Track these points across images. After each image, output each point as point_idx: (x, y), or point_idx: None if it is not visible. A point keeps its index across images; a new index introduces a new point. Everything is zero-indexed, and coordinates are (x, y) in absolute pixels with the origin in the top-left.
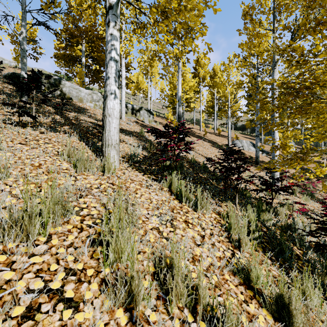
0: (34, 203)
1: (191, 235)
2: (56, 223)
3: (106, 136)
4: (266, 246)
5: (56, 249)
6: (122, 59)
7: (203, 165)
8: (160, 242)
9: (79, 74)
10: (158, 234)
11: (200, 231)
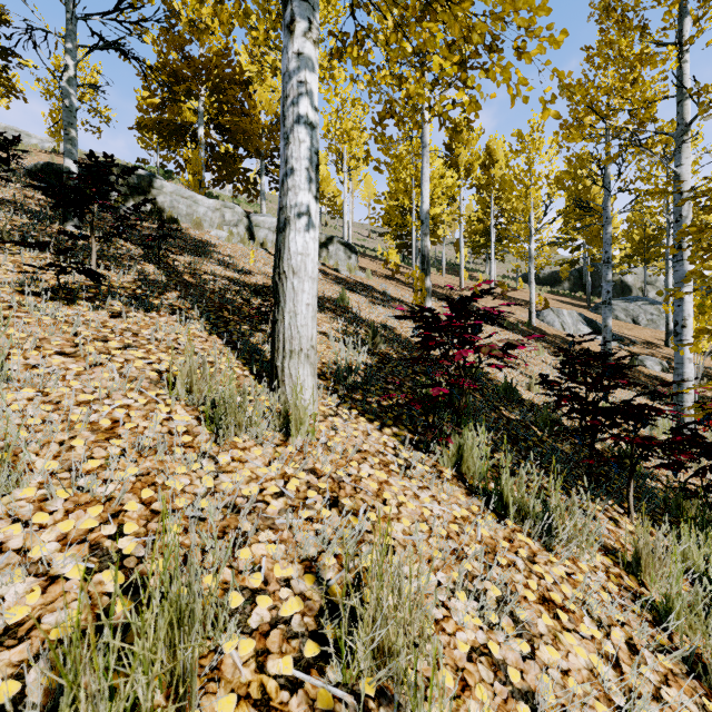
0: (108, 709)
1: (585, 665)
2: None
3: (285, 328)
4: None
5: None
6: None
7: (504, 385)
8: None
9: (193, 164)
10: (497, 680)
11: (598, 640)
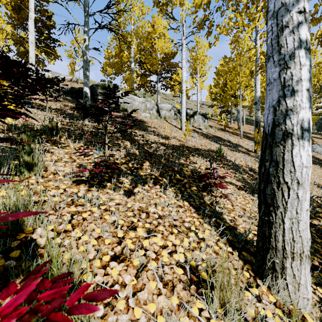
0: None
1: None
2: None
3: (285, 231)
4: None
5: None
6: (182, 58)
7: None
8: None
9: (129, 81)
10: None
11: None
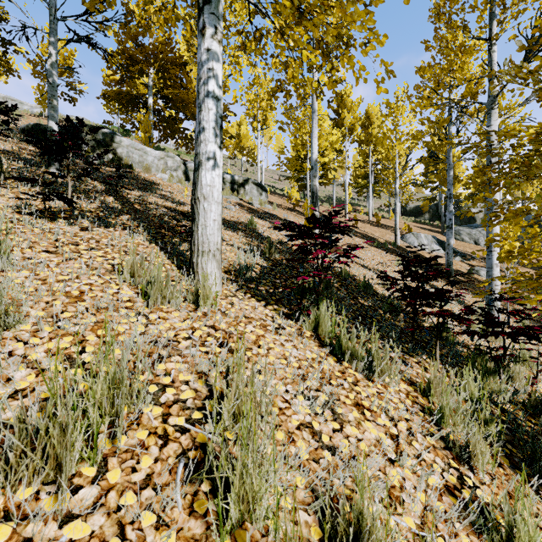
0: (71, 402)
1: (375, 438)
2: (117, 434)
3: (199, 236)
4: (511, 450)
5: (117, 496)
6: None
7: (364, 283)
8: (320, 459)
9: (144, 125)
10: (313, 439)
11: (387, 427)
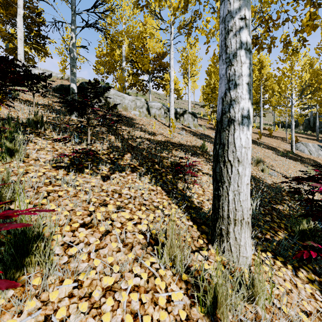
0: None
1: None
2: None
3: (230, 202)
4: None
5: None
6: (170, 58)
7: None
8: None
9: (120, 79)
10: None
11: None
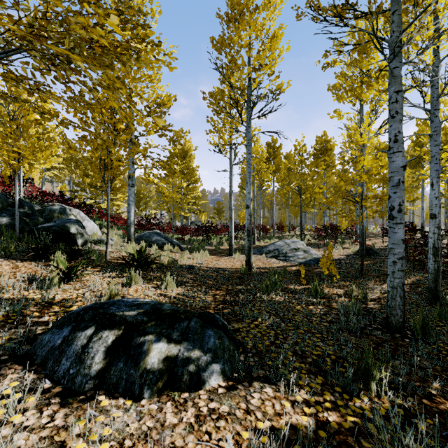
0: None
1: None
2: None
3: None
4: None
5: None
6: None
7: None
8: None
9: None
10: None
11: None
